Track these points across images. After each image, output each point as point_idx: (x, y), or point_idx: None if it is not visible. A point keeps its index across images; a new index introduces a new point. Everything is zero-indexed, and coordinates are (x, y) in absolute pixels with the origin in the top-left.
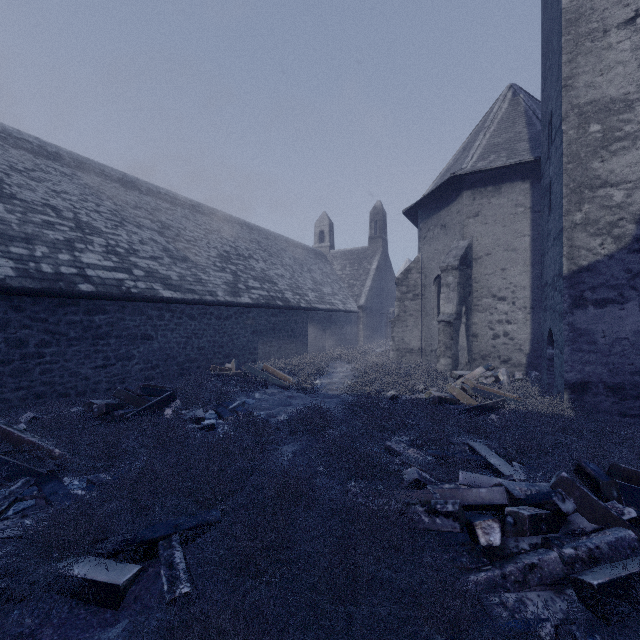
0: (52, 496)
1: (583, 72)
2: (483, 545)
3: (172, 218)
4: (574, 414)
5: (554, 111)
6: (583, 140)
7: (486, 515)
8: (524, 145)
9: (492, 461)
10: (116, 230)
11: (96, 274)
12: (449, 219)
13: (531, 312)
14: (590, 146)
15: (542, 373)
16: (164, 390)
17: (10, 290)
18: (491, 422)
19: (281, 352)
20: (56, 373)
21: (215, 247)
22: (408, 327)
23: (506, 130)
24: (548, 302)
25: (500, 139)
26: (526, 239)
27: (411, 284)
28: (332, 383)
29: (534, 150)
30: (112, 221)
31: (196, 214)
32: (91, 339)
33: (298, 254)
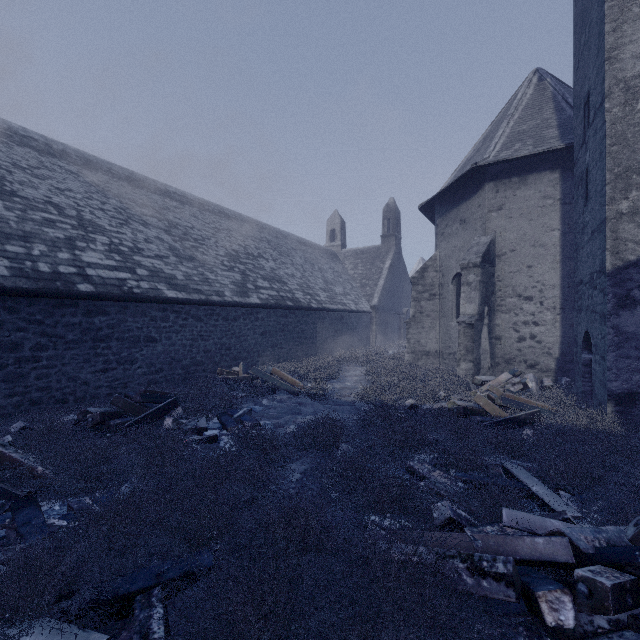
0: (24, 527)
1: (630, 41)
2: (550, 626)
3: (180, 216)
4: (621, 429)
5: (593, 89)
6: (630, 118)
7: (547, 577)
8: (553, 132)
9: (535, 490)
10: (121, 228)
11: (97, 273)
12: (469, 213)
13: (561, 313)
14: (639, 125)
15: (575, 380)
16: (166, 396)
17: (3, 290)
18: (527, 439)
19: (291, 354)
20: (53, 378)
21: (223, 246)
22: (424, 328)
23: (532, 117)
24: (584, 302)
25: (525, 126)
26: (555, 233)
27: (427, 283)
28: (344, 388)
29: (564, 137)
30: (117, 219)
31: (205, 213)
32: (91, 342)
33: (309, 253)
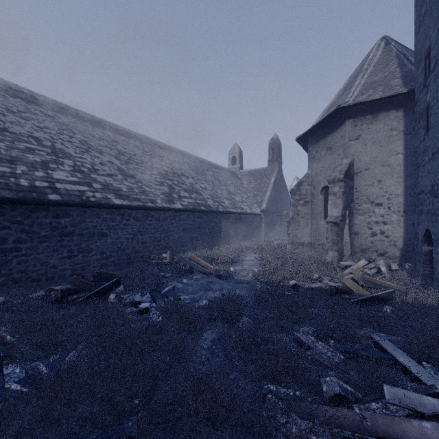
0: None
1: None
2: None
3: (126, 147)
4: None
5: (433, 45)
6: None
7: None
8: (397, 81)
9: (403, 361)
10: (83, 155)
11: (63, 187)
12: (334, 142)
13: (404, 215)
14: None
15: (416, 265)
16: (112, 277)
17: None
18: (388, 314)
19: (204, 244)
20: (30, 263)
21: (157, 167)
22: (300, 226)
23: (381, 71)
24: (424, 207)
25: (376, 78)
26: (400, 156)
27: (302, 193)
28: (243, 270)
29: (406, 84)
30: (80, 148)
31: (144, 144)
32: (58, 236)
33: (217, 173)
